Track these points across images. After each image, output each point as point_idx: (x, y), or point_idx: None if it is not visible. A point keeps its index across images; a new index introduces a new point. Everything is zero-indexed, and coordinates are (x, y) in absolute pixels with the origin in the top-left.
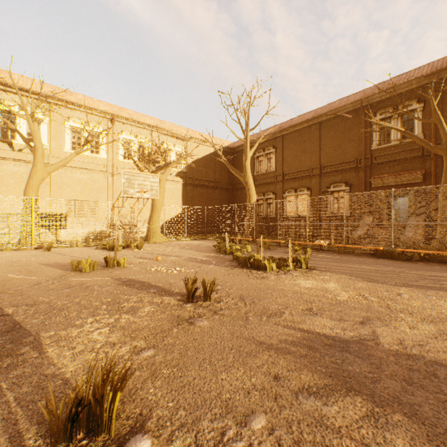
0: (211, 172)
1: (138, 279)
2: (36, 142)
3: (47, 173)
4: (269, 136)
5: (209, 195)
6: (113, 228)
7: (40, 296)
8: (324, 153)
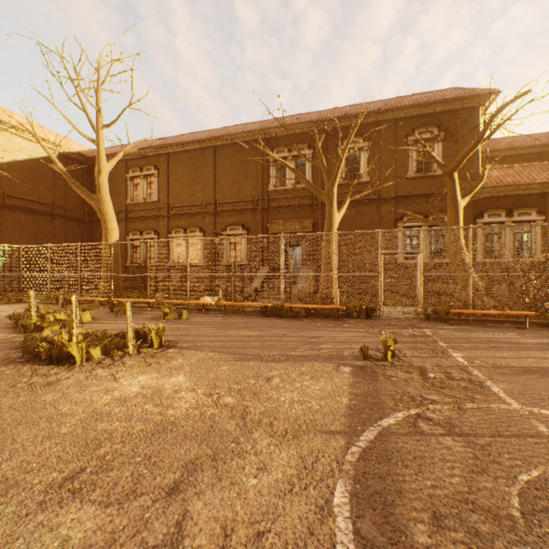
0: (47, 188)
1: None
2: None
3: None
4: (149, 151)
5: (42, 226)
6: None
7: None
8: (220, 186)
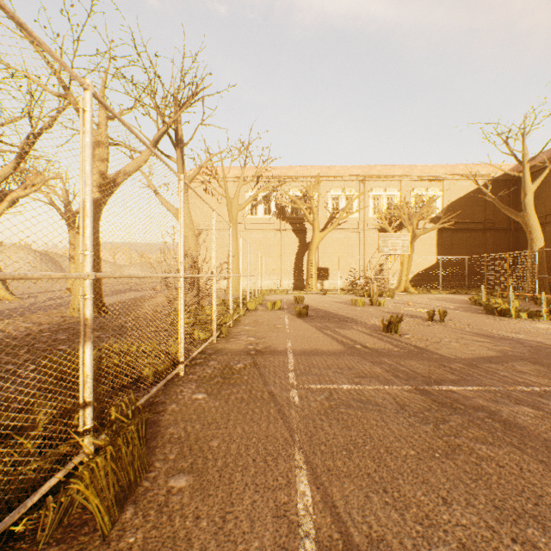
0: (479, 210)
1: (395, 312)
2: (314, 217)
3: (320, 238)
4: None
5: (475, 240)
6: (369, 279)
7: (347, 312)
8: None
